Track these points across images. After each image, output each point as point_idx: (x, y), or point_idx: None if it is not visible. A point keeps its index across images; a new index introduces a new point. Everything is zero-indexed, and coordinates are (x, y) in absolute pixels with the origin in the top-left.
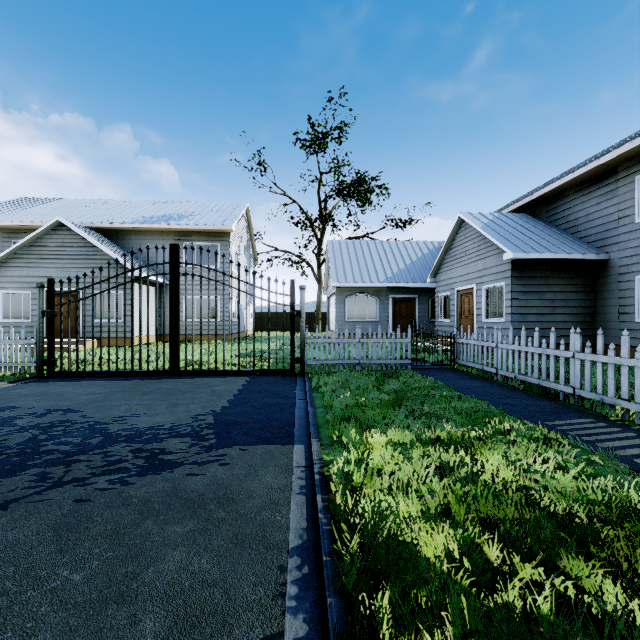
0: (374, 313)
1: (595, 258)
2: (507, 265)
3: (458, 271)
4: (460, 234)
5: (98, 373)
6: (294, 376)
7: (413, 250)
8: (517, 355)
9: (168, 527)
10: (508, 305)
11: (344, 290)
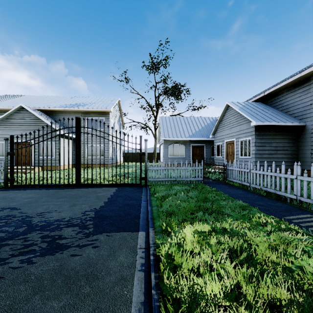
0: (183, 153)
1: (298, 125)
2: (252, 128)
3: (226, 132)
4: (227, 113)
5: (37, 185)
6: (141, 187)
7: (202, 121)
8: (262, 176)
9: (48, 302)
10: (253, 149)
11: (168, 141)
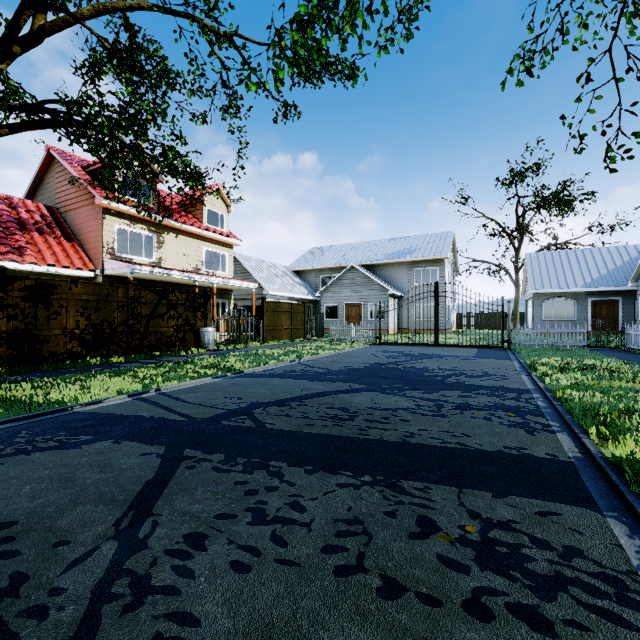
0: (571, 313)
1: None
2: None
3: None
4: None
5: (400, 343)
6: (504, 349)
7: (619, 255)
8: None
9: (484, 363)
10: None
11: (541, 295)
